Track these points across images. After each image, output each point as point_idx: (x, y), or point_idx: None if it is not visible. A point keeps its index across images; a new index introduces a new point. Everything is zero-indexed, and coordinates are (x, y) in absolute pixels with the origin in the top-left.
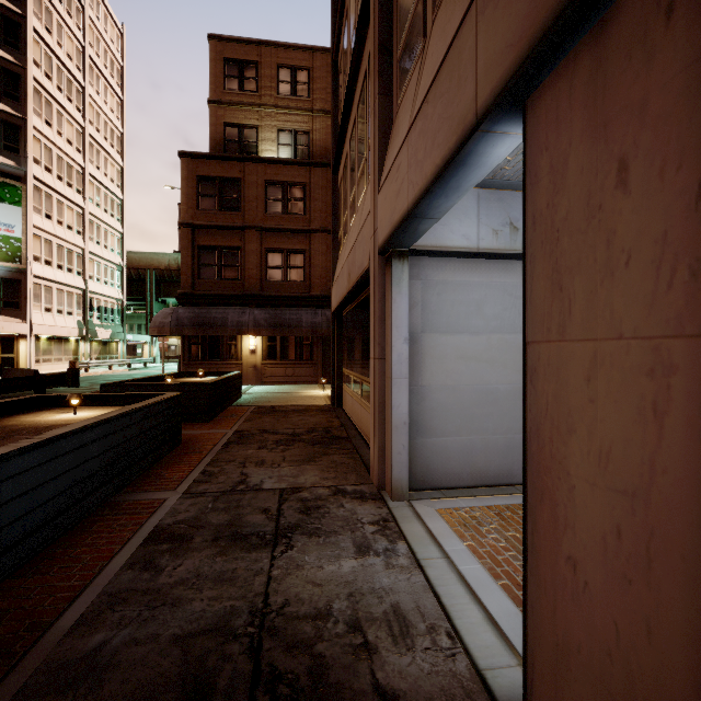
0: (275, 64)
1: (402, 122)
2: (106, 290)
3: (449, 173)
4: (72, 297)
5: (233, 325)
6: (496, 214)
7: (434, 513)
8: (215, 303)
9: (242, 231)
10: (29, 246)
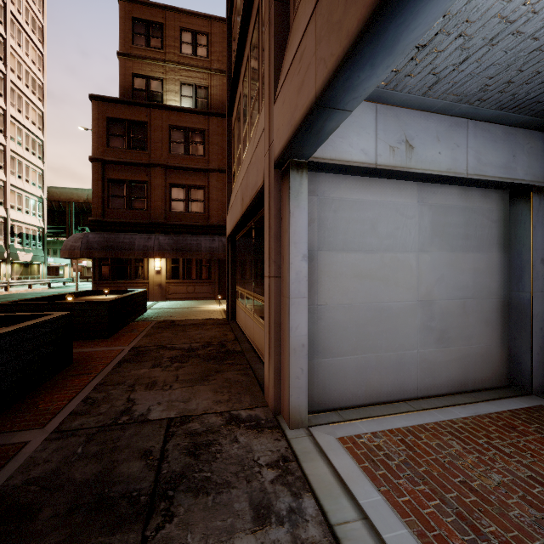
0: (178, 27)
1: (304, 11)
2: (28, 219)
3: (392, 6)
4: None
5: (140, 249)
6: (393, 130)
7: (336, 444)
8: (123, 230)
9: (148, 168)
10: None
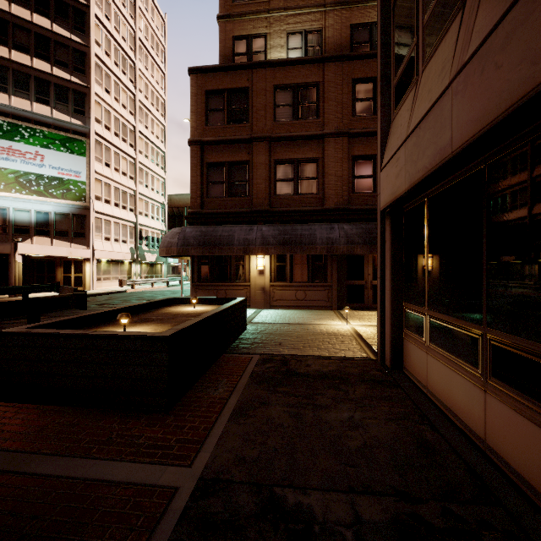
0: None
1: None
2: (153, 223)
3: None
4: (126, 229)
5: (240, 244)
6: None
7: None
8: (222, 222)
9: (250, 144)
10: (91, 188)
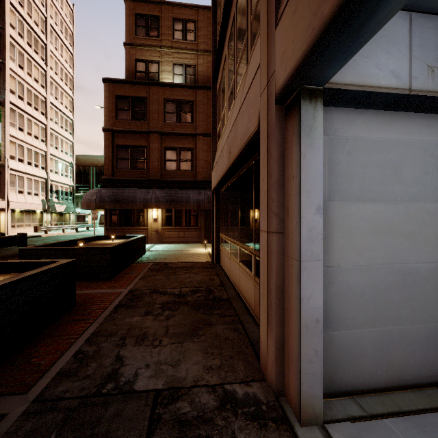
0: (171, 17)
1: None
2: (62, 179)
3: None
4: (38, 183)
5: (141, 201)
6: (432, 45)
7: None
8: (128, 186)
9: (148, 135)
10: (6, 149)
